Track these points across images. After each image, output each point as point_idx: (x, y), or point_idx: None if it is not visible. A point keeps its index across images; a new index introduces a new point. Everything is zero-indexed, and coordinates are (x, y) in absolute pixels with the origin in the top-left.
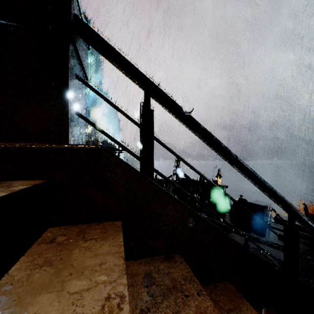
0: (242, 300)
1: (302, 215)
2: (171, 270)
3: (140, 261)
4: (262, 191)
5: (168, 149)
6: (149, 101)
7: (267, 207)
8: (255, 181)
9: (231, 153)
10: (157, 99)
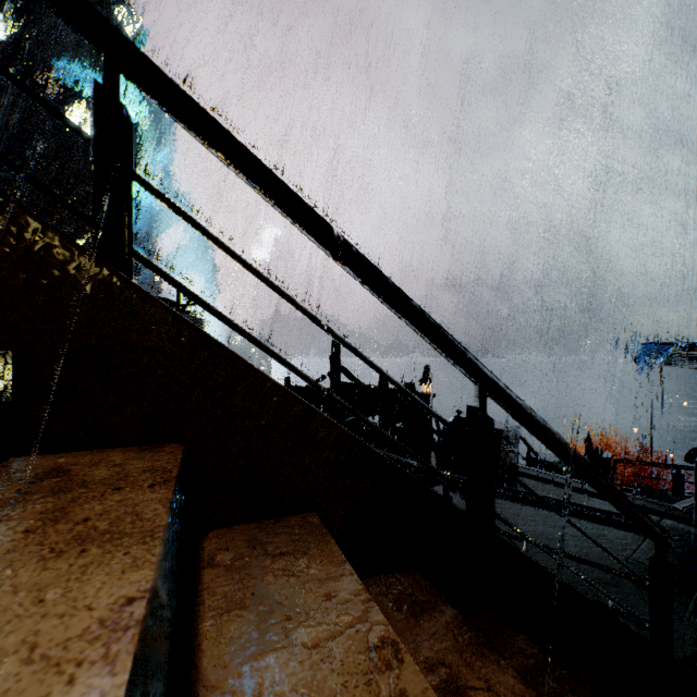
0: (322, 537)
1: (500, 384)
2: (131, 462)
3: (65, 455)
4: (414, 330)
5: (184, 218)
6: (118, 82)
7: (509, 433)
8: (393, 302)
9: (333, 233)
10: (139, 82)
